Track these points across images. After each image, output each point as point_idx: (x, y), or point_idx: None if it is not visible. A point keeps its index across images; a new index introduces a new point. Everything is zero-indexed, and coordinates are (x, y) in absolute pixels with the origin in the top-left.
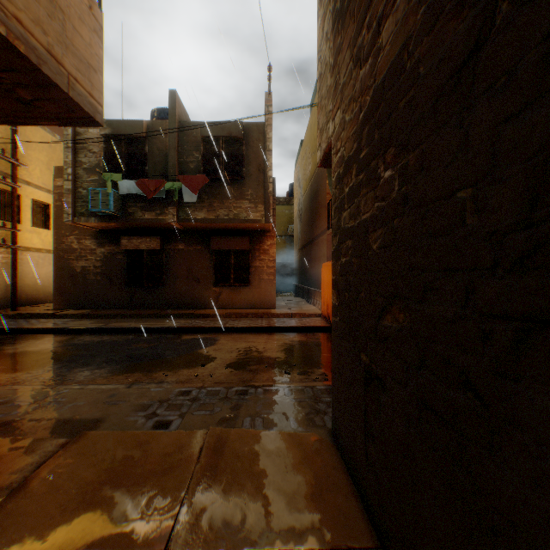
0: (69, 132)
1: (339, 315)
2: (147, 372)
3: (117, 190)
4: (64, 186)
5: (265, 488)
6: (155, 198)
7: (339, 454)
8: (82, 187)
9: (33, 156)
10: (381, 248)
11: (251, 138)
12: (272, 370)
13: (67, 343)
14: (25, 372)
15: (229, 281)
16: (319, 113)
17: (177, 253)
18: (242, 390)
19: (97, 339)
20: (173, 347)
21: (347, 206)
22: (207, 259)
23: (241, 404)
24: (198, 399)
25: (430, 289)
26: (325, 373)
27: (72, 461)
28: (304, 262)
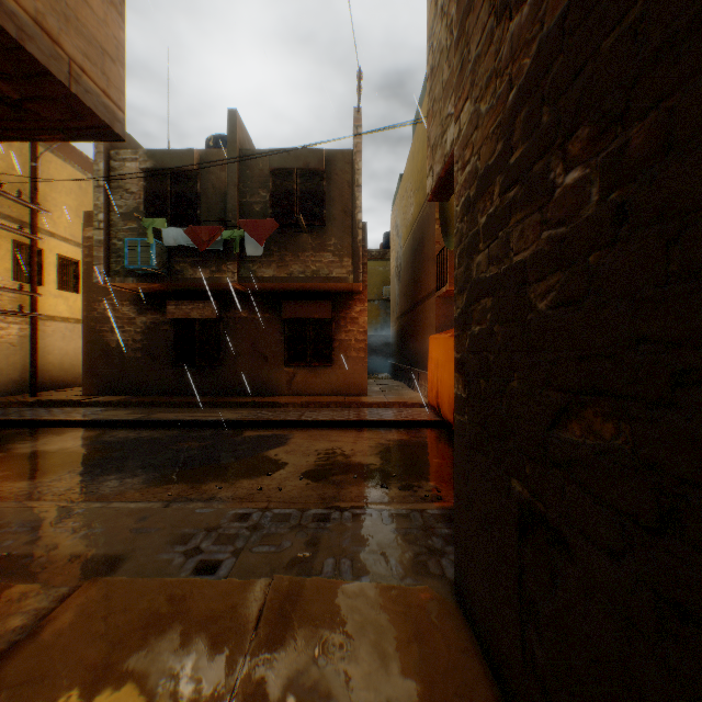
0: (100, 167)
1: (467, 413)
2: (194, 483)
3: (161, 241)
4: (95, 237)
5: (356, 687)
6: (210, 251)
7: (468, 625)
8: (117, 238)
9: (58, 201)
10: (555, 307)
11: (334, 170)
12: (364, 483)
13: (95, 440)
14: (35, 480)
15: (305, 359)
16: (430, 124)
17: (238, 322)
18: (322, 514)
19: (134, 436)
20: (231, 447)
21: (484, 245)
22: (277, 331)
23: (321, 536)
24: (259, 526)
25: (693, 381)
26: (437, 488)
27: (71, 626)
28: (404, 334)
